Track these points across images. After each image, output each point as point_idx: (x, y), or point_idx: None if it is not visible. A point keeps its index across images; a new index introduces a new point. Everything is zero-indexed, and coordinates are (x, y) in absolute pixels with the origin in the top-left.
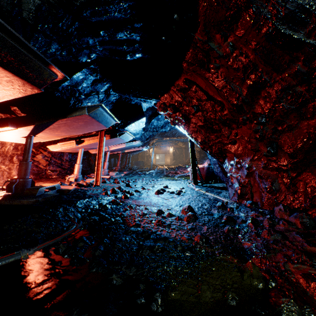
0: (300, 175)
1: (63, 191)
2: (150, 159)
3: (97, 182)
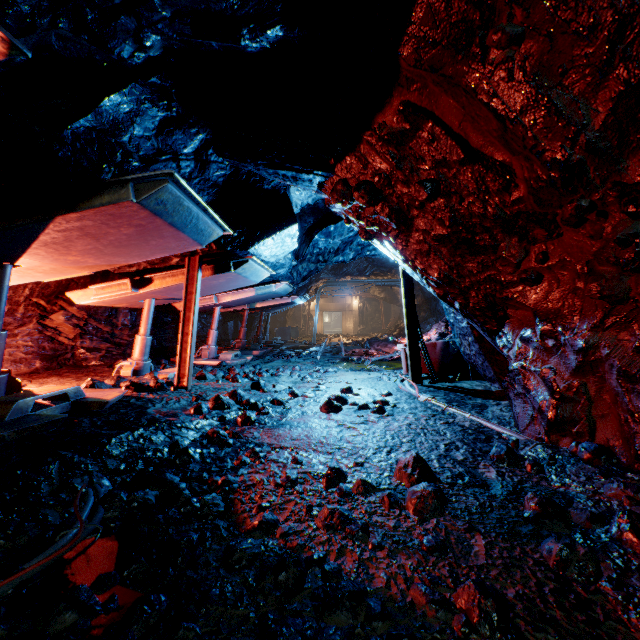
0: None
1: (89, 405)
2: (311, 322)
3: (181, 380)
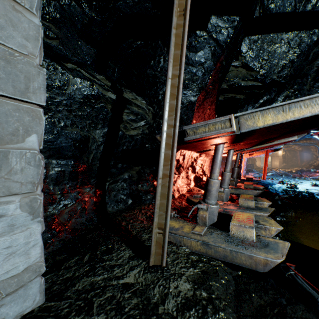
0: None
1: (257, 180)
2: (254, 162)
3: (263, 178)
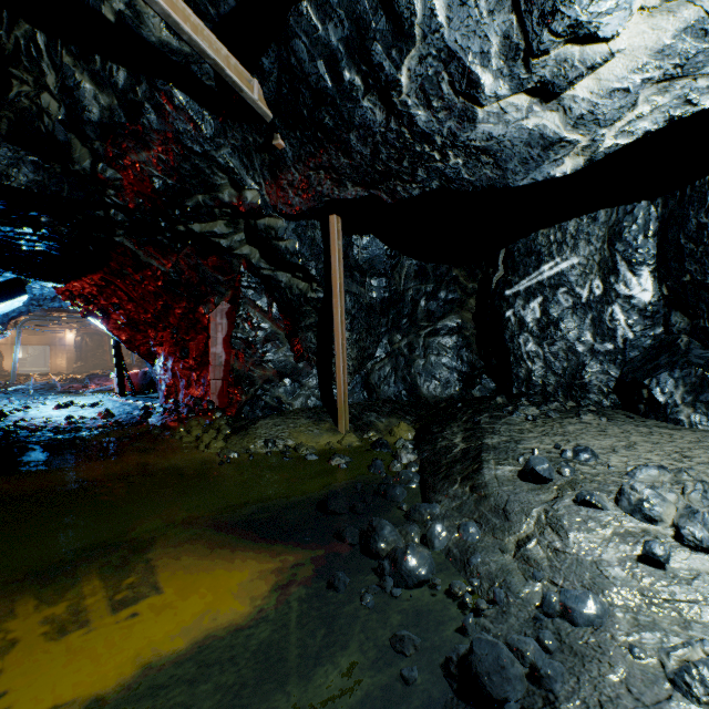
0: (203, 373)
1: None
2: None
3: None
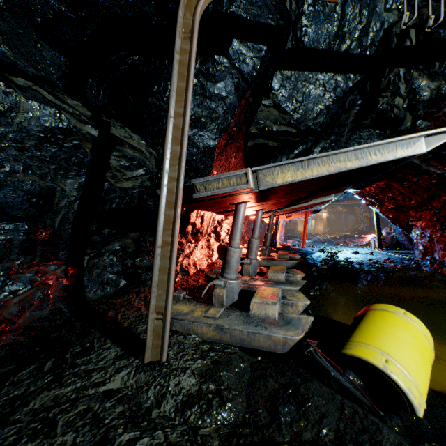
0: None
1: (295, 249)
2: (296, 226)
3: (302, 245)
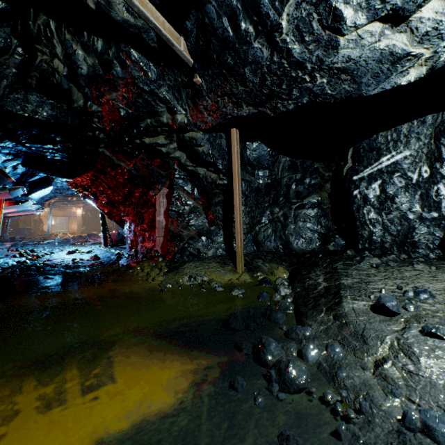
0: (152, 233)
1: None
2: (41, 225)
3: None
